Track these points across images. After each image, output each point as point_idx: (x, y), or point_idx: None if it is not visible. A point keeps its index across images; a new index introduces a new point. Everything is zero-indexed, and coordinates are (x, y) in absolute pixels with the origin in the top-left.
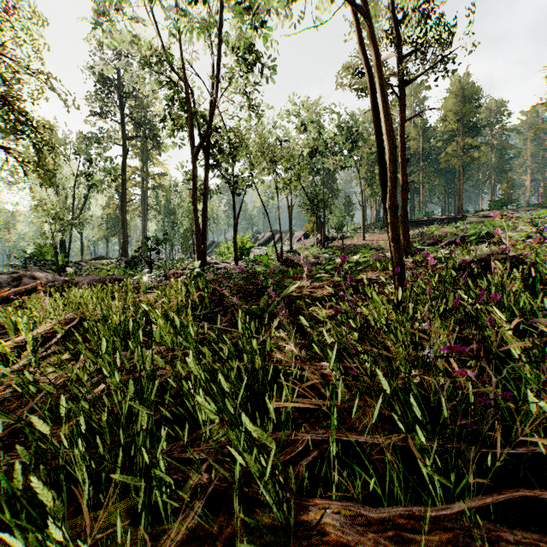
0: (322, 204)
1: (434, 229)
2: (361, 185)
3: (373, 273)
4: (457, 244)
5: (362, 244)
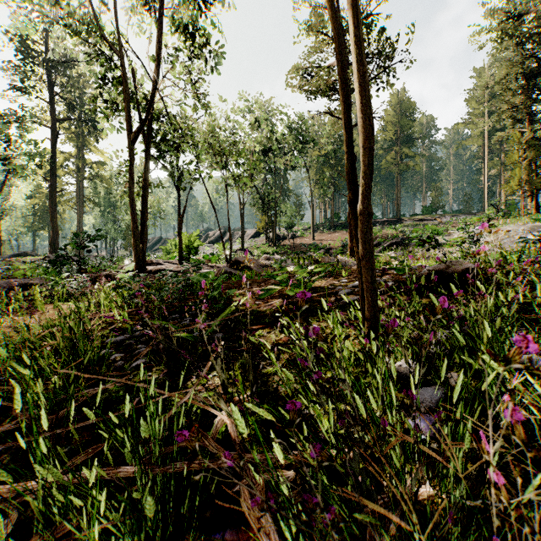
0: (274, 203)
1: (377, 231)
2: (311, 186)
3: (327, 280)
4: (398, 245)
5: (312, 243)
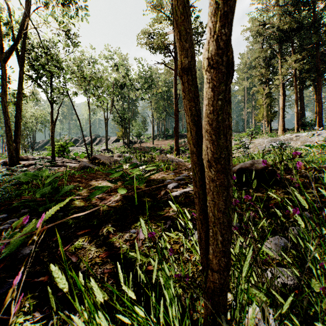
0: (128, 120)
1: None
2: (152, 111)
3: (159, 173)
4: None
5: (152, 146)
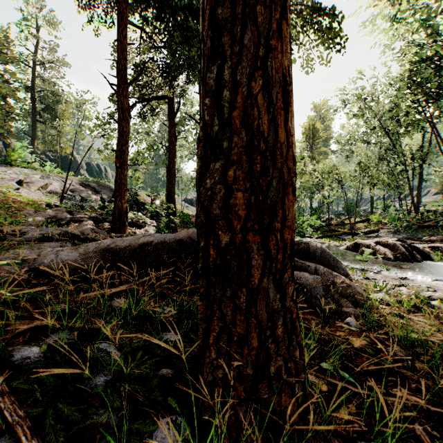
0: None
1: None
2: None
3: None
4: None
5: None
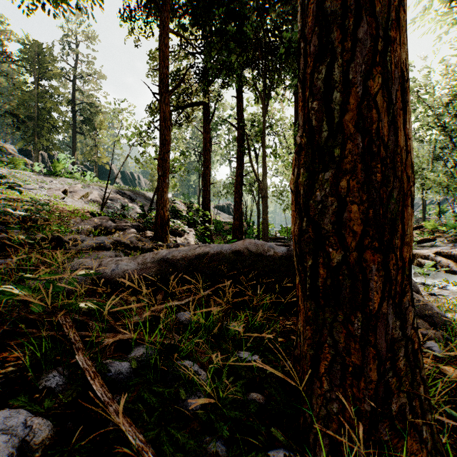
0: None
1: None
2: None
3: None
4: None
5: None
